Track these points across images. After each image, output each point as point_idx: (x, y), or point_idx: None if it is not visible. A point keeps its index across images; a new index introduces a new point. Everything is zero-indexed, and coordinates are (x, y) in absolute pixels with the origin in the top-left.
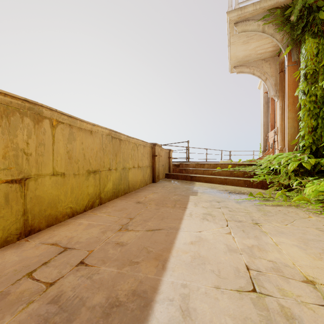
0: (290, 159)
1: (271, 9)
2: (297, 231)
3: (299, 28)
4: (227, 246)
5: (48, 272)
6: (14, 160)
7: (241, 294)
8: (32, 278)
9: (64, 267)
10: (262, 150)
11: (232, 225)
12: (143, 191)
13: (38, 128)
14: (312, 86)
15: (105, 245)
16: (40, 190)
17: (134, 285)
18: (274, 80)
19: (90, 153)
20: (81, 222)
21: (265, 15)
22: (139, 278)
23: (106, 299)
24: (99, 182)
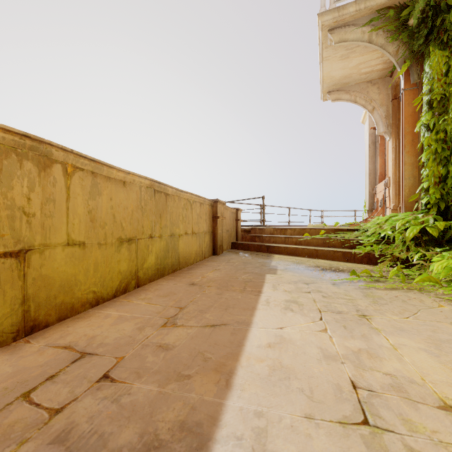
0: (409, 222)
1: (381, 9)
2: (424, 327)
3: (422, 36)
4: (322, 351)
5: (54, 392)
6: (9, 224)
7: (346, 428)
8: (29, 402)
9: (79, 384)
10: (367, 209)
11: (328, 318)
12: (199, 267)
13: (45, 176)
14: (439, 118)
15: (142, 348)
16: (48, 267)
17: (183, 413)
18: (385, 110)
19: (122, 214)
20: (108, 313)
21: (372, 19)
22: (191, 401)
23: (139, 436)
24: (136, 255)
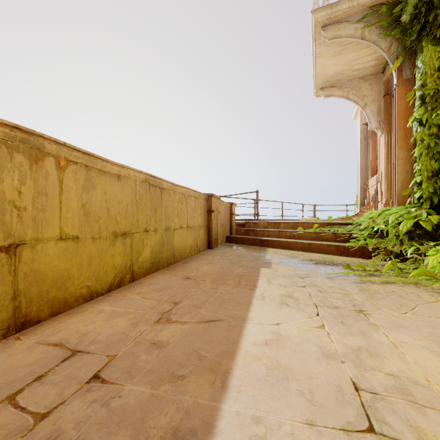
0: (402, 216)
1: (374, 6)
2: (424, 323)
3: (414, 32)
4: (320, 349)
5: (41, 394)
6: None
7: (350, 436)
8: (14, 405)
9: (68, 385)
10: (359, 203)
11: (325, 314)
12: (194, 261)
13: (37, 169)
14: (432, 113)
15: (135, 346)
16: (40, 262)
17: (176, 418)
18: (377, 106)
19: (117, 207)
20: (102, 308)
21: (365, 15)
22: (185, 405)
23: None
24: (131, 249)
